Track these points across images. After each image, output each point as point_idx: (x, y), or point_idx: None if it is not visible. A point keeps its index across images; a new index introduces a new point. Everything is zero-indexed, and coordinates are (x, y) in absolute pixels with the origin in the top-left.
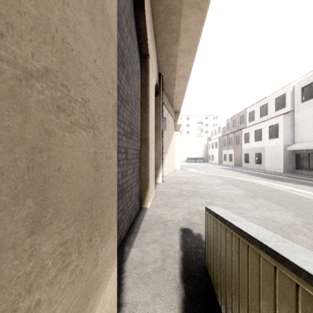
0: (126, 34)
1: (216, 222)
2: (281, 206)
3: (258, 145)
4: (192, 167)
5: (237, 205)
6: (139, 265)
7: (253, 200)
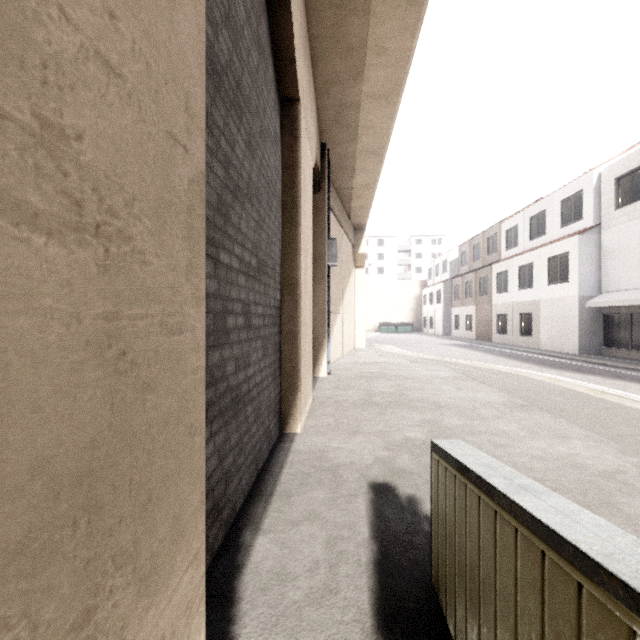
0: (248, 44)
1: (463, 487)
2: (586, 429)
3: (526, 297)
4: (391, 343)
5: (492, 427)
6: (275, 581)
7: (524, 414)
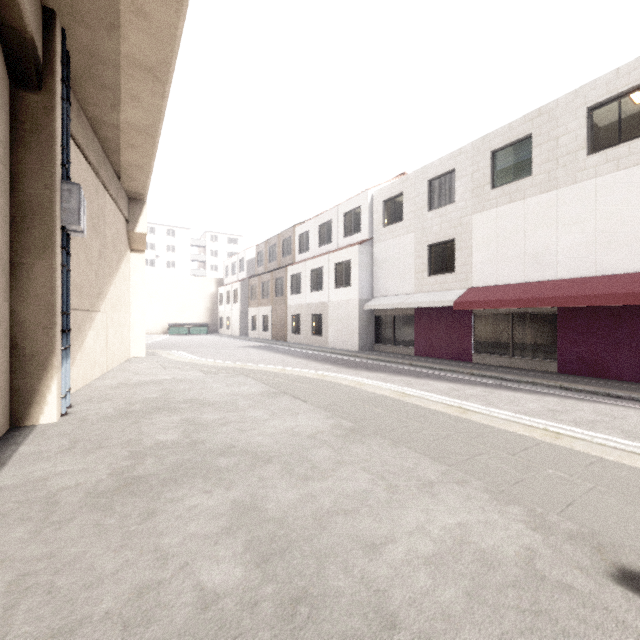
0: None
1: None
2: (433, 458)
3: (317, 299)
4: (182, 348)
5: (340, 491)
6: None
7: (362, 448)
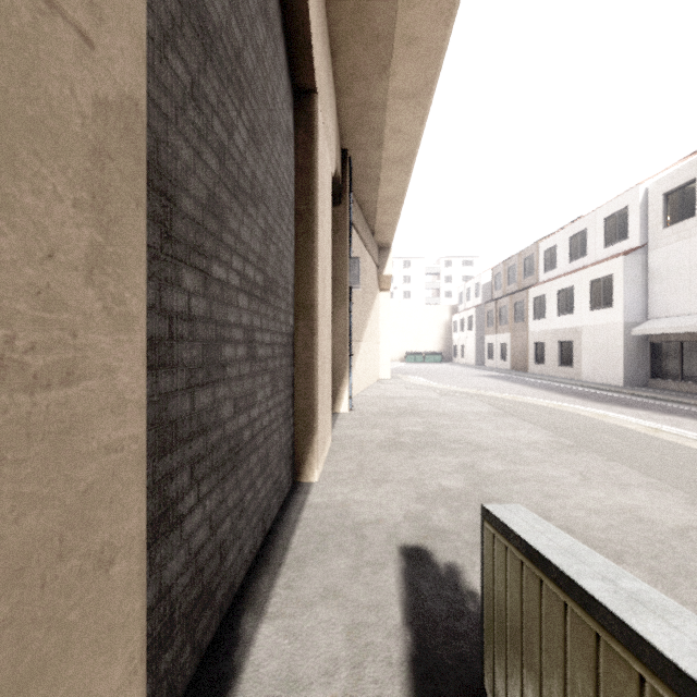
0: (252, 11)
1: (536, 581)
2: (646, 474)
3: (566, 324)
4: (419, 375)
5: (539, 473)
6: (281, 691)
7: (573, 457)
